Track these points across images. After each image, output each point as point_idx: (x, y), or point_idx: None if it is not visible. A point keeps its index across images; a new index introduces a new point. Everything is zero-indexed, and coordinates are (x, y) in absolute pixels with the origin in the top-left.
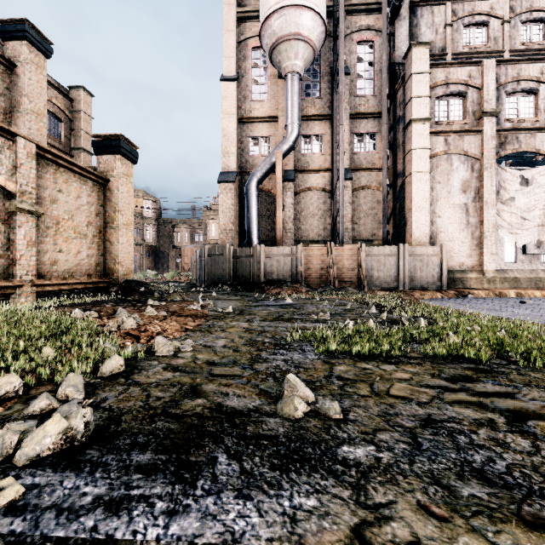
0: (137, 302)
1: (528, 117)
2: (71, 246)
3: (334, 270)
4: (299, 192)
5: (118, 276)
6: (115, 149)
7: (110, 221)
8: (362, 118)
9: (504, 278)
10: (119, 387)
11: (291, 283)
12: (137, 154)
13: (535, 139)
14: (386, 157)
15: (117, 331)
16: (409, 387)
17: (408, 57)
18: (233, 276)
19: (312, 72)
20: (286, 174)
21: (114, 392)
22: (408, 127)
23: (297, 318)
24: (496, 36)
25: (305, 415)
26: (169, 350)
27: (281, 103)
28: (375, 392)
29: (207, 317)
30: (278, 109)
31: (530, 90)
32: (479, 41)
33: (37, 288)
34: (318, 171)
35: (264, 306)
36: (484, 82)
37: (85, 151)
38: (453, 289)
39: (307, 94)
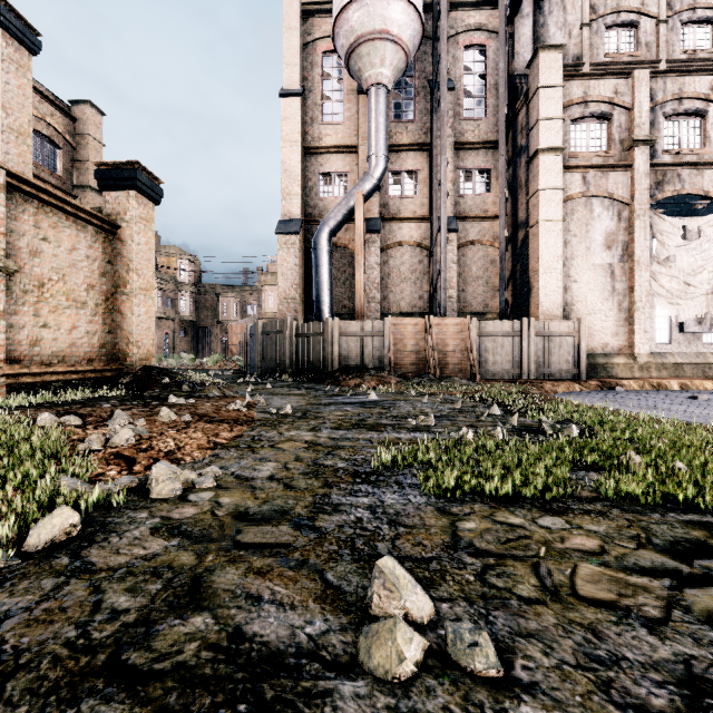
0: (153, 400)
1: (693, 147)
2: (63, 319)
3: (434, 353)
4: (386, 248)
5: (133, 361)
6: (128, 182)
7: (121, 284)
8: (470, 149)
9: (662, 365)
10: (48, 582)
11: (376, 371)
12: (161, 191)
13: (702, 177)
14: (504, 200)
15: (101, 451)
16: (609, 575)
17: (533, 65)
18: (297, 361)
19: (403, 87)
20: (369, 224)
21: (30, 598)
22: (533, 160)
23: (387, 425)
24: (648, 41)
25: (420, 670)
26: (173, 488)
27: (362, 127)
28: (549, 591)
29: (253, 422)
30: (357, 136)
31: (697, 112)
32: (625, 47)
33: (7, 379)
34: (411, 220)
35: (338, 404)
36: (636, 100)
37: (93, 189)
38: (595, 380)
39: (397, 116)
